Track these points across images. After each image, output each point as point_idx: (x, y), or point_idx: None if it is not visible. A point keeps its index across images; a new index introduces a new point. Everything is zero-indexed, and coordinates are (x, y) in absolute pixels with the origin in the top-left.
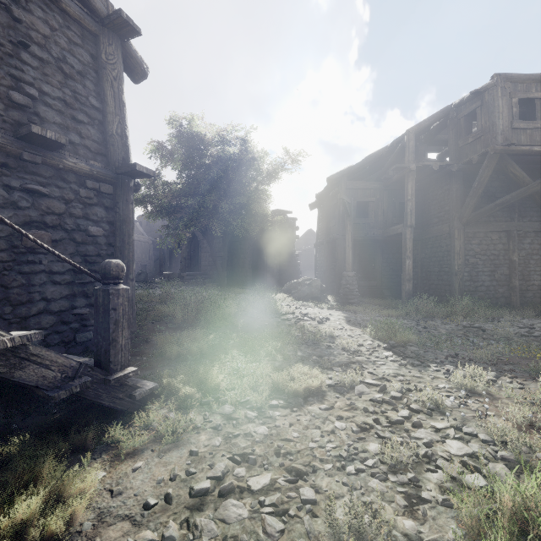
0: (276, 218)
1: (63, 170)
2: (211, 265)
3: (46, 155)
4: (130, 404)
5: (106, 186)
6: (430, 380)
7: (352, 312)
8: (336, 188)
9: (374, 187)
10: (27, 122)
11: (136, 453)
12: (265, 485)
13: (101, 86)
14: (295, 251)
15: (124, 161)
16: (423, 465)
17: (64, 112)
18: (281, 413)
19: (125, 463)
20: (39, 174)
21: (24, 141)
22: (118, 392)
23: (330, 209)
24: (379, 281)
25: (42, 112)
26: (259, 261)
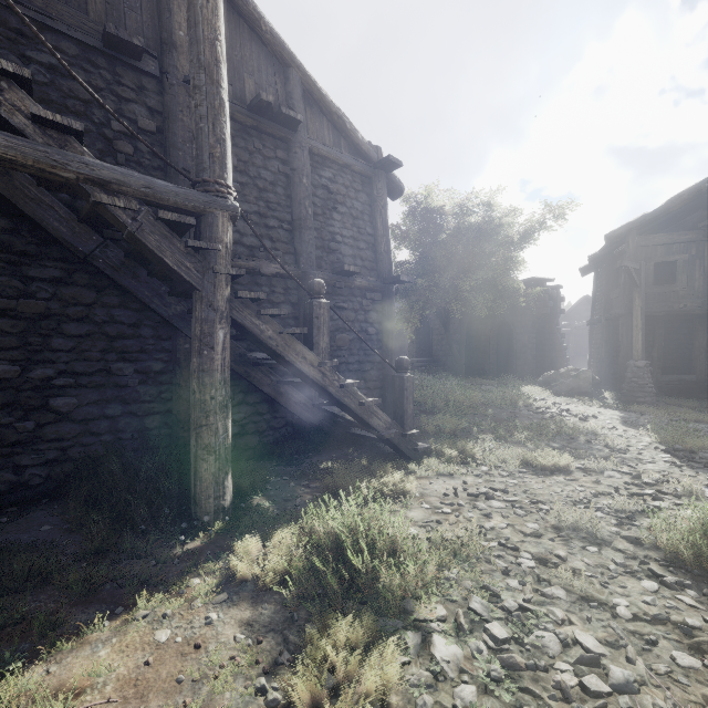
0: (530, 290)
1: (354, 288)
2: (444, 349)
3: (346, 281)
4: (414, 455)
5: (378, 295)
6: (703, 480)
7: (636, 413)
8: (619, 247)
9: (687, 239)
10: (336, 260)
11: (428, 478)
12: (515, 500)
13: (373, 216)
14: (559, 330)
15: (389, 272)
16: (646, 515)
17: (353, 246)
18: (528, 477)
19: (424, 480)
20: (342, 295)
21: (336, 274)
22: (408, 445)
23: (611, 274)
24: (699, 373)
25: (343, 250)
26: (505, 344)
